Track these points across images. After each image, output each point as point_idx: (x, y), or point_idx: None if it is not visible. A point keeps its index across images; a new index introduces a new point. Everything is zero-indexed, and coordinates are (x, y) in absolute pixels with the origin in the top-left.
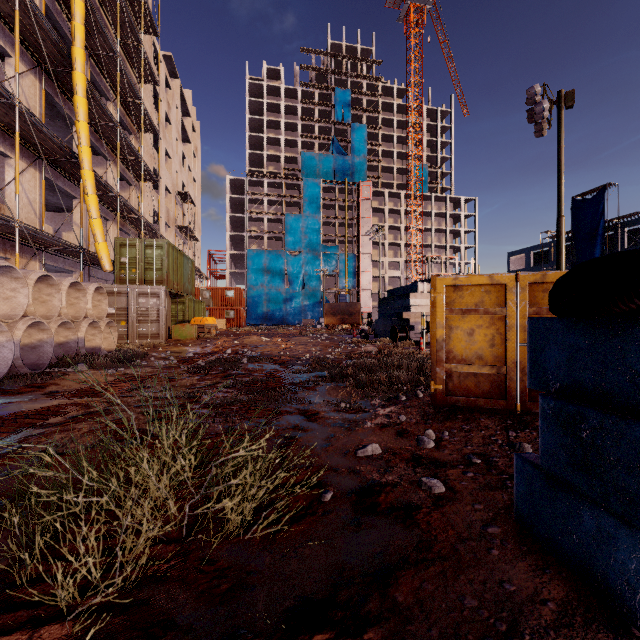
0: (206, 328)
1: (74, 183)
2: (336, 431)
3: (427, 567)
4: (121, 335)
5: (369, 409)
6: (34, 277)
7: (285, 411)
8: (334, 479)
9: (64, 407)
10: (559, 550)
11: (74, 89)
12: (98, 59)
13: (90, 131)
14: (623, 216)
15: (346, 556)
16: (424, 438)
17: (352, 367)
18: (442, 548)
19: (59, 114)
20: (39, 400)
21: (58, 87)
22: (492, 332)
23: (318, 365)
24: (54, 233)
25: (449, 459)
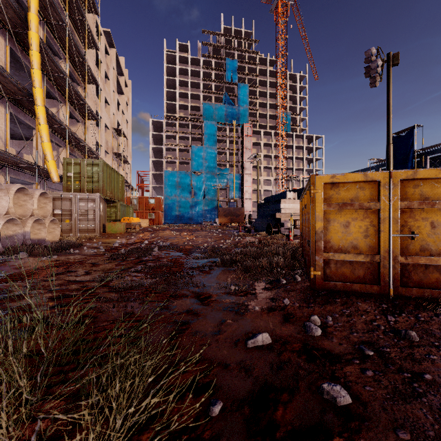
0: (132, 225)
1: (33, 117)
2: (226, 316)
3: None
4: (66, 230)
5: (255, 291)
6: None
7: (182, 294)
8: (224, 380)
9: None
10: None
11: (30, 45)
12: (52, 27)
13: (46, 80)
14: (426, 147)
15: None
16: (311, 325)
17: (239, 254)
18: None
19: (22, 66)
20: None
21: (19, 45)
22: (366, 224)
23: (213, 252)
24: (16, 154)
25: (341, 350)
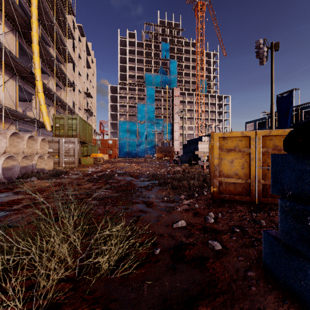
0: (98, 159)
1: (33, 87)
2: (162, 213)
3: (215, 298)
4: (55, 162)
5: (179, 200)
6: (9, 133)
7: (136, 202)
8: (161, 241)
9: (21, 200)
10: (292, 289)
11: (32, 40)
12: (45, 26)
13: (41, 62)
14: (301, 104)
15: (168, 290)
16: (208, 217)
17: (170, 178)
18: (222, 285)
19: (25, 53)
20: (9, 196)
21: (24, 40)
22: (243, 161)
23: (153, 177)
24: (22, 112)
25: (222, 229)
